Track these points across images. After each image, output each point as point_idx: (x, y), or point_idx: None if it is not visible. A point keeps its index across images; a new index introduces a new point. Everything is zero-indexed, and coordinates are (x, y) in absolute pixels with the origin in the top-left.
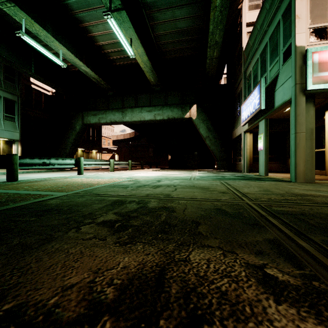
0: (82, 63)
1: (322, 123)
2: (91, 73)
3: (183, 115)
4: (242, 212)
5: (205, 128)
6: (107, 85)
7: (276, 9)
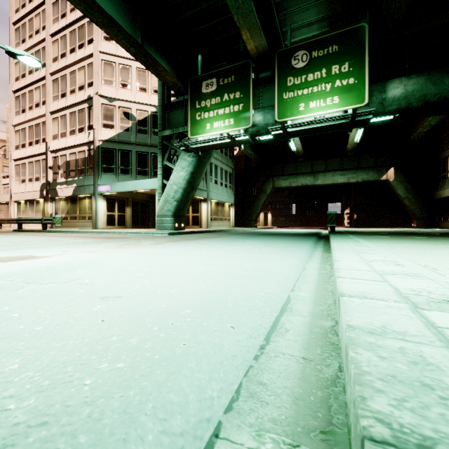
0: (299, 144)
1: None
2: (300, 148)
3: (379, 178)
4: None
5: (403, 189)
6: (302, 154)
7: None
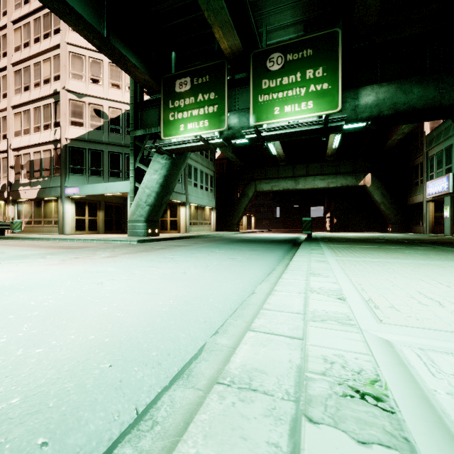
0: (280, 148)
1: None
2: (281, 152)
3: (357, 183)
4: None
5: (379, 195)
6: (284, 158)
7: None
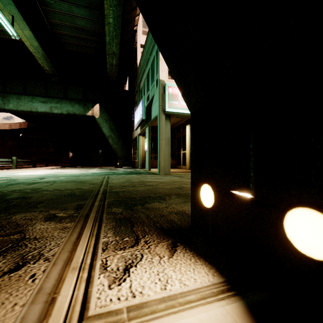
0: None
1: (185, 133)
2: None
3: (85, 112)
4: (86, 194)
5: (108, 128)
6: None
7: (153, 46)
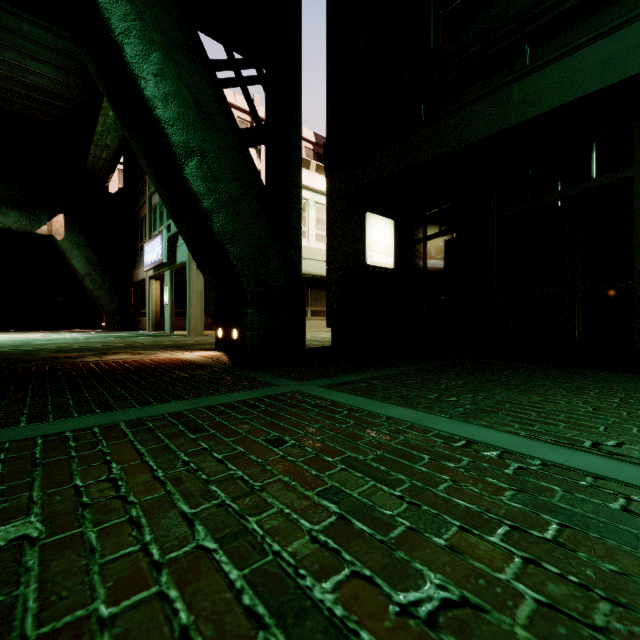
0: None
1: None
2: None
3: (34, 228)
4: (133, 346)
5: (83, 260)
6: None
7: None
